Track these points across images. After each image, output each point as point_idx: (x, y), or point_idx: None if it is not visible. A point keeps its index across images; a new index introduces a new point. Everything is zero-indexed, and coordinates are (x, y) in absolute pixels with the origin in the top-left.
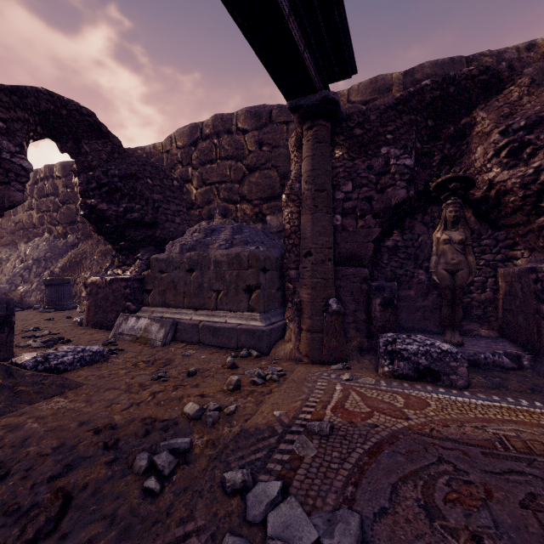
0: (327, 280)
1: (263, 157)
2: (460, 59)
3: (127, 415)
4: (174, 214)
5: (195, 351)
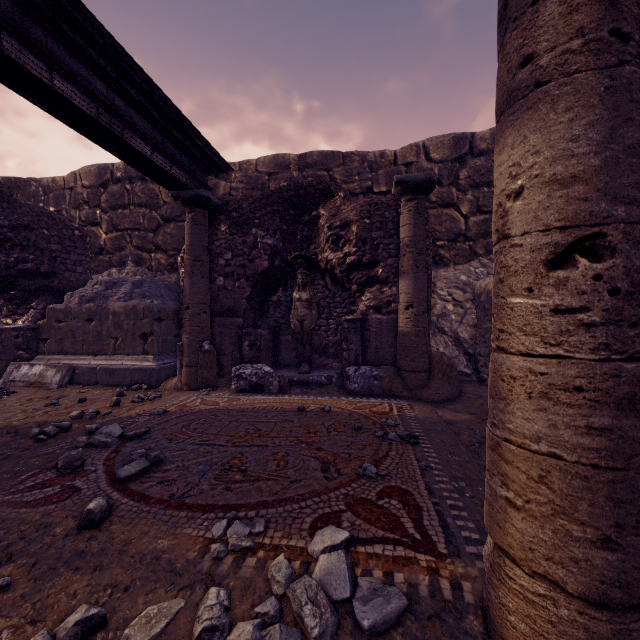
0: (202, 327)
1: (179, 210)
2: (338, 153)
3: (23, 421)
4: (75, 264)
5: (92, 389)
